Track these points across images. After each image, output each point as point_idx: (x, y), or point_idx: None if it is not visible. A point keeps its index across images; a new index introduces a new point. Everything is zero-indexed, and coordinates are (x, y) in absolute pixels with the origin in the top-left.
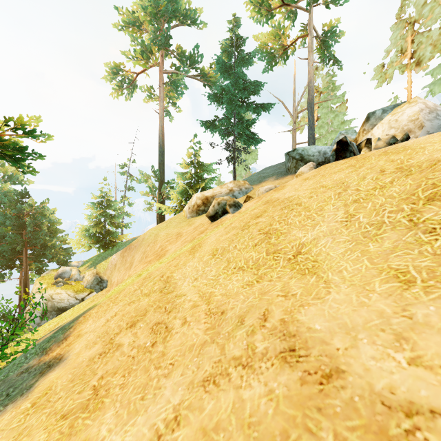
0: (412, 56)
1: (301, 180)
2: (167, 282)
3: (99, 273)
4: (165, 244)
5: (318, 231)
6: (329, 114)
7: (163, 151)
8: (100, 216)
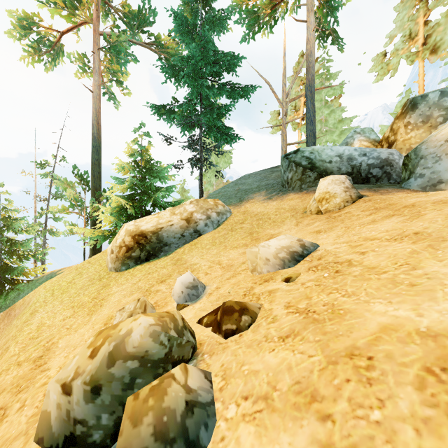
0: (425, 41)
1: None
2: None
3: None
4: None
5: None
6: (322, 109)
7: (99, 146)
8: None
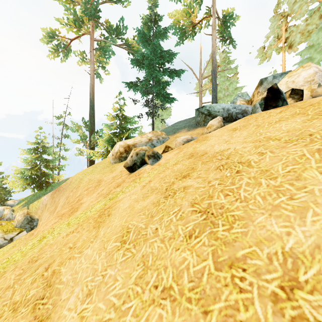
0: (286, 41)
1: (227, 130)
2: (48, 286)
3: (30, 213)
4: (83, 193)
5: (316, 225)
6: (225, 81)
7: (93, 106)
8: (36, 159)
